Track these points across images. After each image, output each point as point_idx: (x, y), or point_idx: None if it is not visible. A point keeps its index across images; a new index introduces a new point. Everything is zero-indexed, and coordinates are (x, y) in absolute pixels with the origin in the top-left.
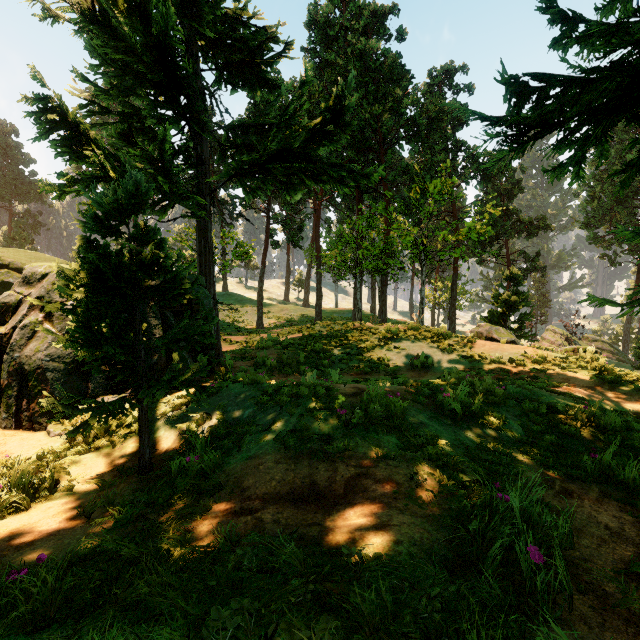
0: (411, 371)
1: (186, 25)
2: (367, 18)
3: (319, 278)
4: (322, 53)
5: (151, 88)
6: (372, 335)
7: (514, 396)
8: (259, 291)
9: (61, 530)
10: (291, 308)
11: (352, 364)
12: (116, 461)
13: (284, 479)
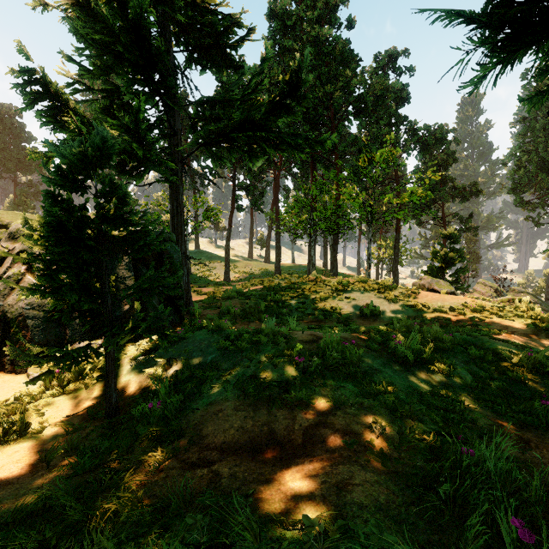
0: (361, 319)
1: (160, 12)
2: (320, 9)
3: (278, 238)
4: (281, 41)
5: (128, 66)
6: (325, 287)
7: (460, 343)
8: (226, 249)
9: (20, 478)
10: (254, 264)
11: (308, 312)
12: (87, 404)
13: (243, 427)
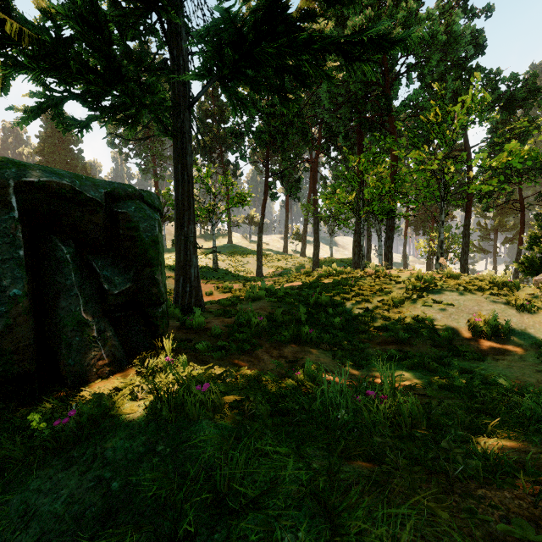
0: (474, 340)
1: None
2: None
3: (316, 228)
4: None
5: None
6: (394, 284)
7: None
8: (258, 241)
9: None
10: (289, 258)
11: (375, 325)
12: None
13: None
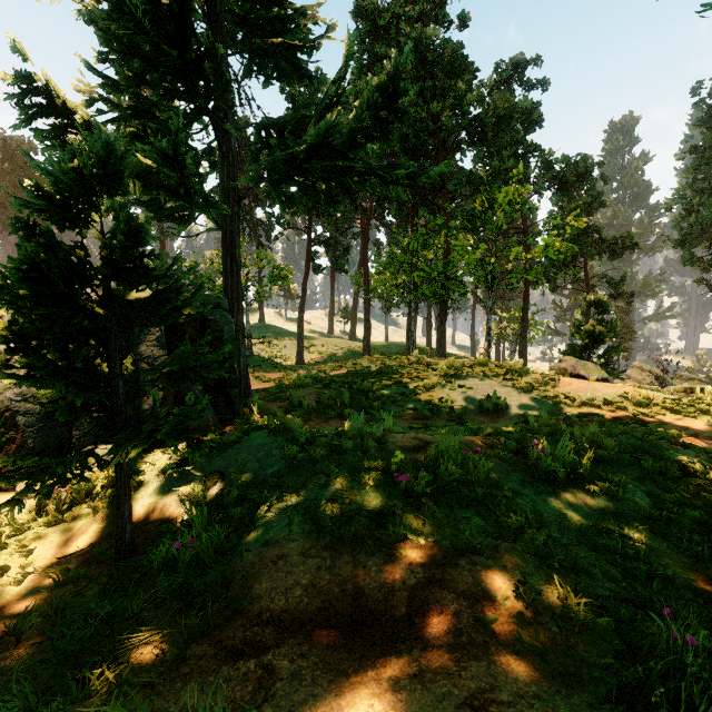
0: (481, 415)
1: (209, 2)
2: (423, 3)
3: (367, 307)
4: (371, 47)
5: (165, 74)
6: (431, 371)
7: (628, 451)
8: (299, 322)
9: None
10: (336, 342)
11: (407, 406)
12: (93, 537)
13: (314, 584)
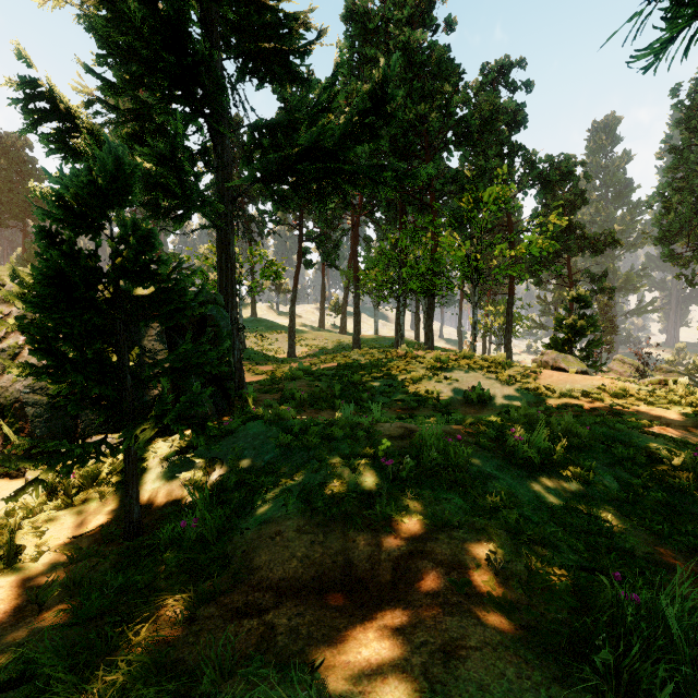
0: (465, 406)
1: (205, 8)
2: (411, 7)
3: (357, 302)
4: (360, 49)
5: (163, 78)
6: (418, 364)
7: (601, 439)
8: (291, 316)
9: (0, 627)
10: (326, 335)
11: (396, 398)
12: (101, 519)
13: (309, 557)
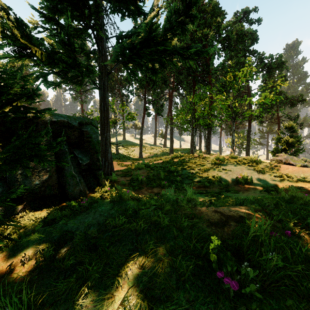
0: (237, 186)
1: None
2: None
3: (172, 132)
4: None
5: (68, 5)
6: (206, 161)
7: None
8: (140, 139)
9: None
10: (157, 148)
11: (195, 180)
12: None
13: None
